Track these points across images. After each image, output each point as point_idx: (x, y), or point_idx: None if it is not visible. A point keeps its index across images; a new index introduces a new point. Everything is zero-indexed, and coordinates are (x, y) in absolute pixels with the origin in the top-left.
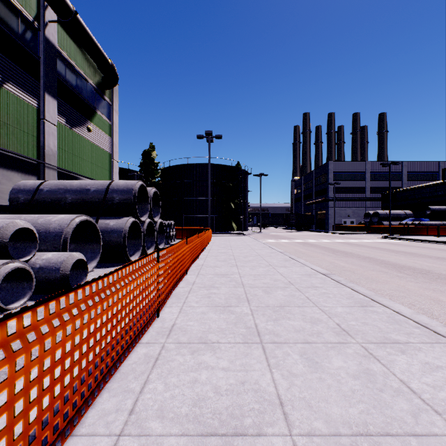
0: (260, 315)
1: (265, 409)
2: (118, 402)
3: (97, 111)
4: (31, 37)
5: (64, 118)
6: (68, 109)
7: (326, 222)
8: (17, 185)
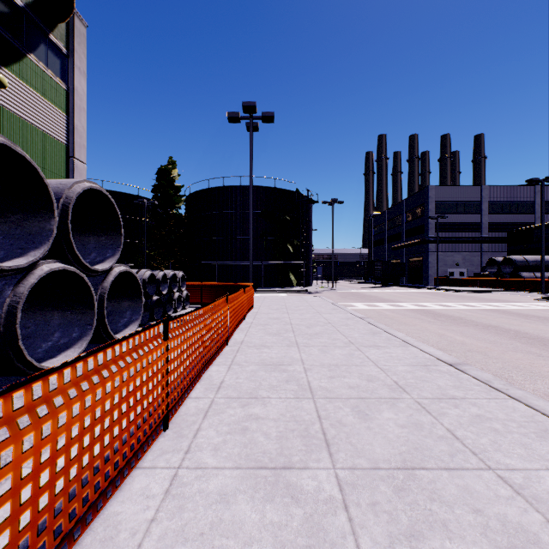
0: None
1: None
2: None
3: (30, 55)
4: None
5: None
6: None
7: (424, 273)
8: None
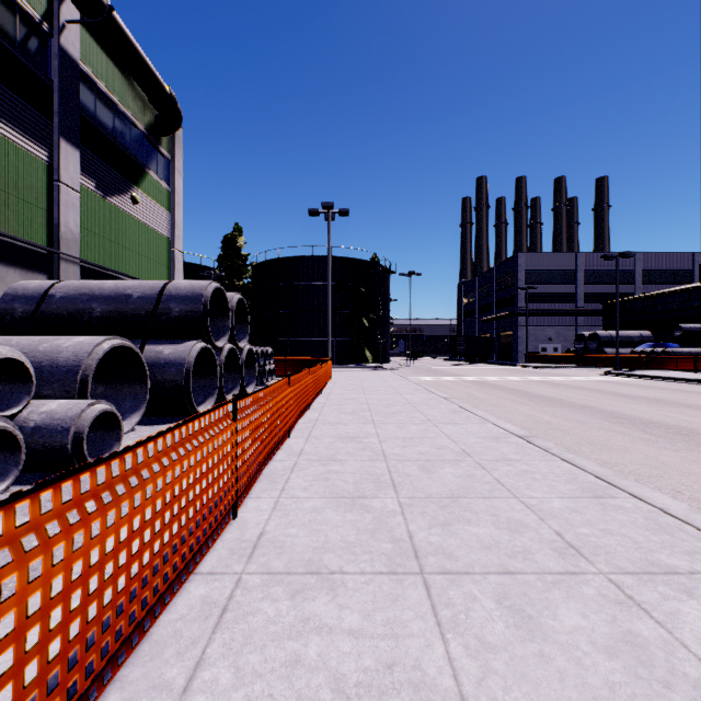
0: (418, 514)
1: None
2: None
3: (148, 170)
4: (38, 48)
5: (93, 180)
6: (100, 166)
7: (514, 349)
8: (11, 287)
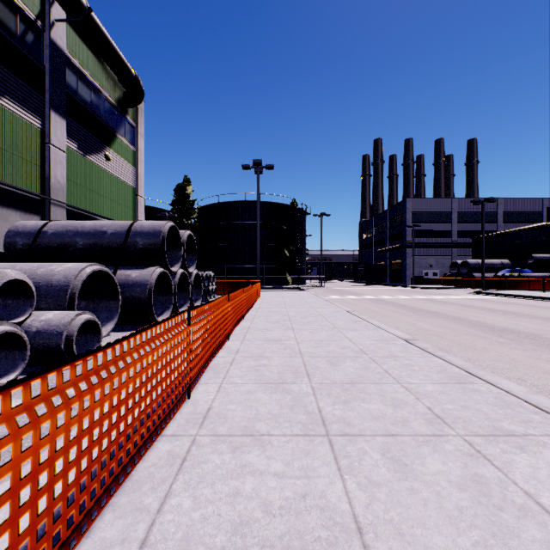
0: (325, 395)
1: (337, 539)
2: (125, 527)
3: (118, 134)
4: (33, 41)
5: (75, 142)
6: (81, 132)
7: (403, 274)
8: (14, 226)
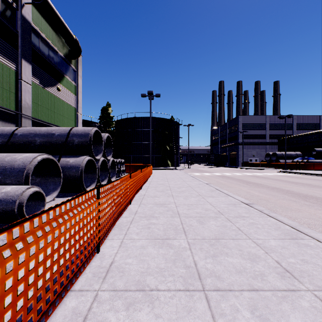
0: (198, 250)
1: None
2: None
3: (65, 75)
4: (11, 15)
5: (38, 79)
6: (41, 73)
7: (237, 160)
8: None
